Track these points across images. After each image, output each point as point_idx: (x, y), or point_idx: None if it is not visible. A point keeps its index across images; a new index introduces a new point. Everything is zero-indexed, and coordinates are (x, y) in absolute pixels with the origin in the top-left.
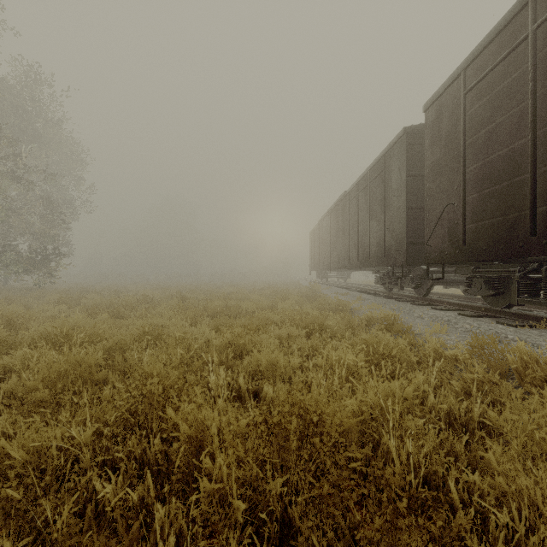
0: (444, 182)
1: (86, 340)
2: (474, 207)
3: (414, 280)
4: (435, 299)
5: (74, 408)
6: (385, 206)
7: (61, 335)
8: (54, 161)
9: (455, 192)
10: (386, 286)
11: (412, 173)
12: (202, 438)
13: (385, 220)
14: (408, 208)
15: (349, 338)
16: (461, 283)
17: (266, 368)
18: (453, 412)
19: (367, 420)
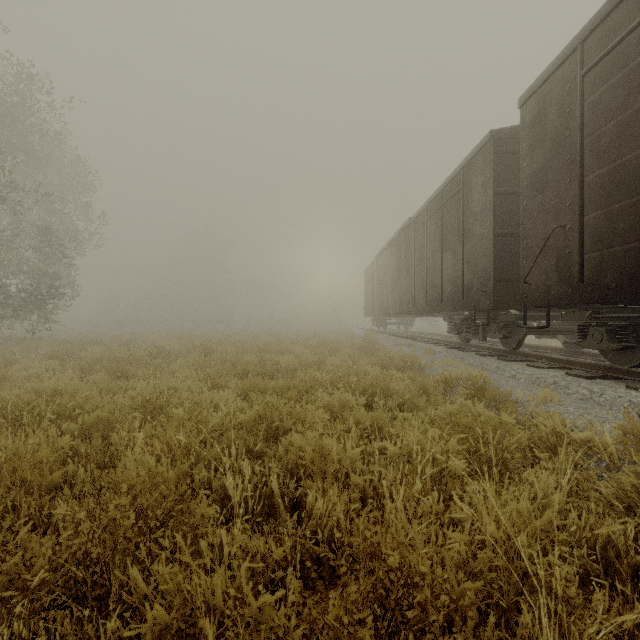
0: (550, 198)
1: (61, 413)
2: (598, 229)
3: (502, 329)
4: (530, 353)
5: (5, 535)
6: (463, 234)
7: (24, 407)
8: (55, 185)
9: (566, 210)
10: (463, 336)
11: (501, 189)
12: (192, 631)
13: (463, 252)
14: (495, 235)
15: (424, 407)
16: (563, 332)
17: (311, 461)
18: (614, 544)
19: (484, 570)
